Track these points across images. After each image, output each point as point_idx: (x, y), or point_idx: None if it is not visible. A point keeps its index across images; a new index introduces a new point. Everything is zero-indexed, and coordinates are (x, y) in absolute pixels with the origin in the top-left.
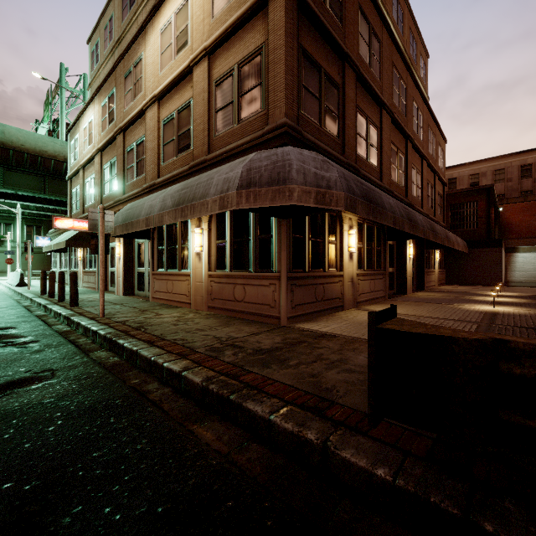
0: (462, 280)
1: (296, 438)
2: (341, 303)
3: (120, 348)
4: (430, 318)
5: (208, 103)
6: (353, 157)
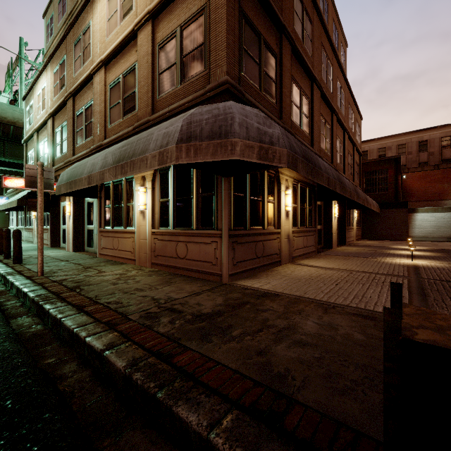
0: (375, 236)
1: None
2: (278, 259)
3: (45, 314)
4: (361, 273)
5: (152, 65)
6: (289, 123)
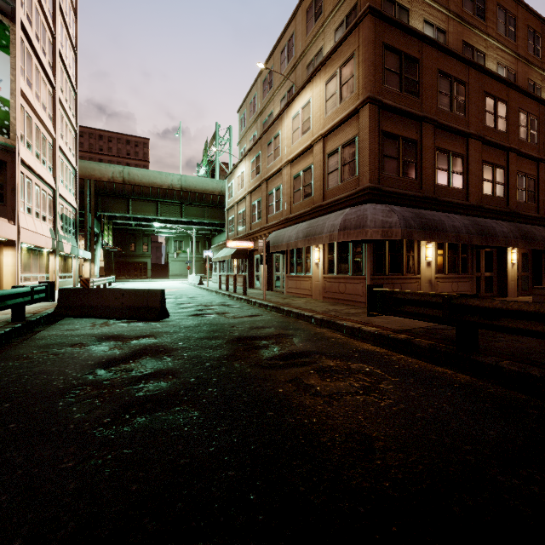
0: None
1: (352, 328)
2: None
3: (282, 310)
4: None
5: (323, 168)
6: (431, 189)
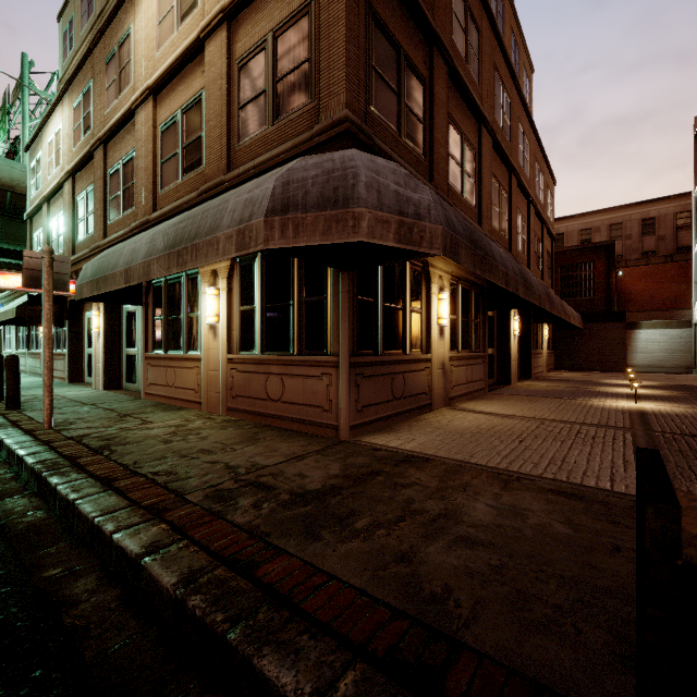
0: (576, 365)
1: None
2: (428, 401)
3: (51, 493)
4: (558, 423)
5: (228, 94)
6: (445, 187)
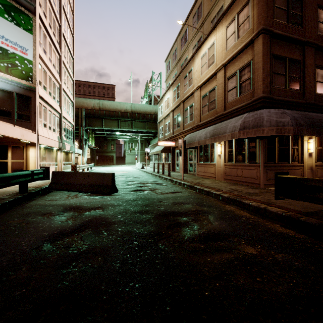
0: None
1: (257, 208)
2: None
3: (195, 188)
4: None
5: (224, 88)
6: (312, 97)
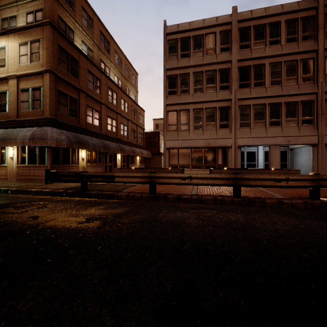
0: None
1: (36, 191)
2: None
3: None
4: None
5: (17, 97)
6: (84, 124)
